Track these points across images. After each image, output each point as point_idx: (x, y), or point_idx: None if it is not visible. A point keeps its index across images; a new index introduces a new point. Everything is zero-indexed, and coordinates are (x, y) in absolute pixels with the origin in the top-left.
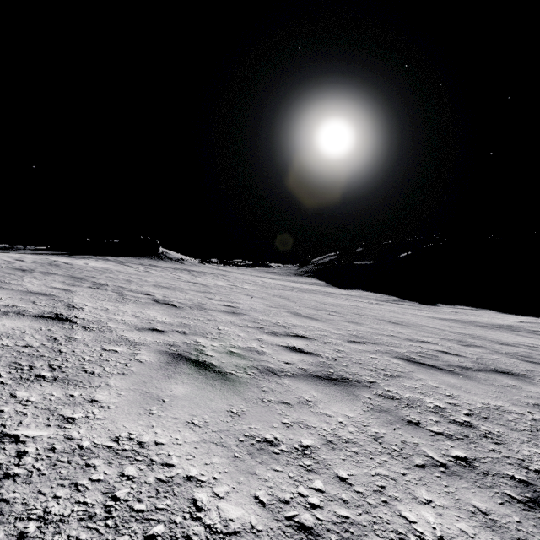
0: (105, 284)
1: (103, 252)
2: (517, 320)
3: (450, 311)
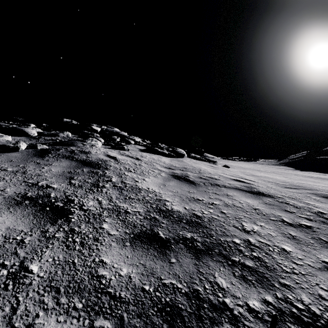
0: None
1: None
2: None
3: None
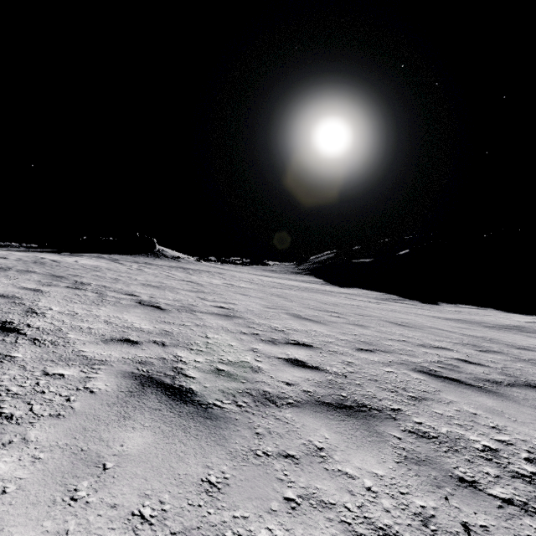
0: (86, 284)
1: (98, 250)
2: (524, 319)
3: (453, 311)
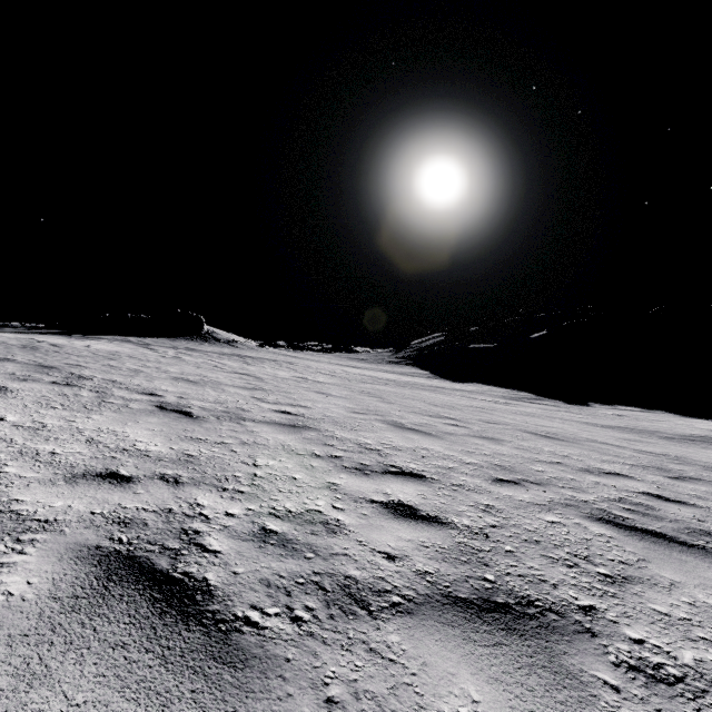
0: (86, 377)
1: (125, 331)
2: (710, 427)
3: (610, 414)
